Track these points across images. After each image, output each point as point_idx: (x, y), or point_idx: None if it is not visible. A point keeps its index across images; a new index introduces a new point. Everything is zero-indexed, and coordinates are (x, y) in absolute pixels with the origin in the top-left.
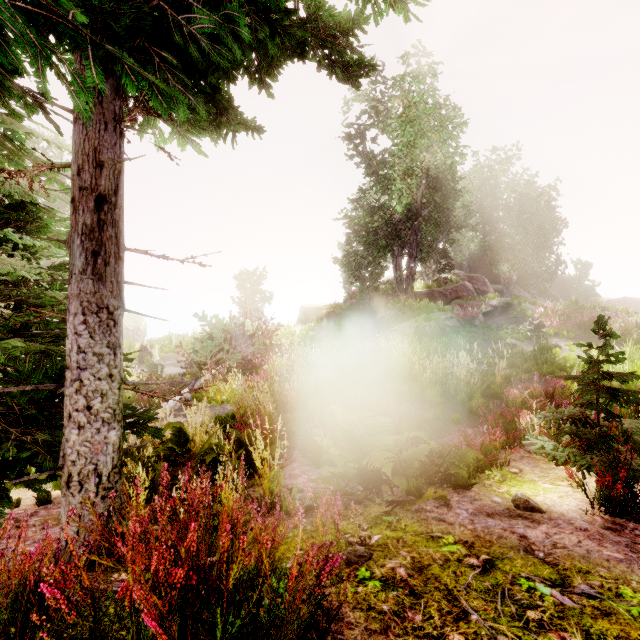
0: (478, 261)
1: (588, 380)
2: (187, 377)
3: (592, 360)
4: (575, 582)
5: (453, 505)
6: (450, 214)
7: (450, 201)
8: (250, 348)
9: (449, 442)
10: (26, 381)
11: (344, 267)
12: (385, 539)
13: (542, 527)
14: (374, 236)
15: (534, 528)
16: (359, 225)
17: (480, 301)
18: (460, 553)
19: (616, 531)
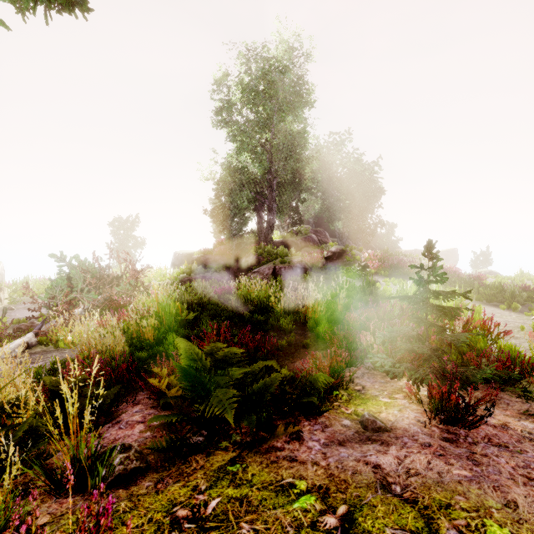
0: (321, 219)
1: (418, 300)
2: (40, 320)
3: (422, 281)
4: (443, 528)
5: (305, 437)
6: (300, 179)
7: (300, 169)
8: (115, 288)
9: (300, 366)
10: None
11: (213, 217)
12: (225, 504)
13: (392, 450)
14: (239, 191)
15: (385, 453)
16: (226, 181)
17: (323, 249)
18: (314, 510)
19: (453, 442)
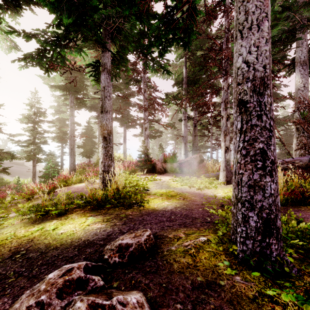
0: None
1: (17, 184)
2: None
3: (17, 182)
4: None
5: None
6: None
7: None
8: None
9: None
10: None
11: None
12: None
13: None
14: None
15: None
16: None
17: None
18: None
19: None
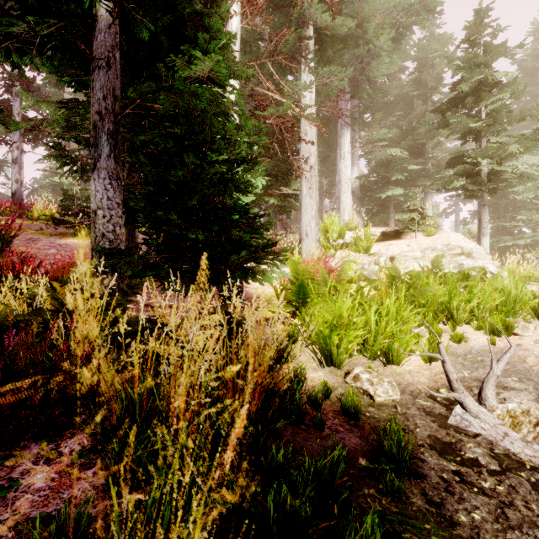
0: None
1: None
2: None
3: None
4: None
5: None
6: None
7: None
8: None
9: None
10: (142, 223)
11: None
12: None
13: None
14: None
15: None
16: None
17: None
18: None
19: None
